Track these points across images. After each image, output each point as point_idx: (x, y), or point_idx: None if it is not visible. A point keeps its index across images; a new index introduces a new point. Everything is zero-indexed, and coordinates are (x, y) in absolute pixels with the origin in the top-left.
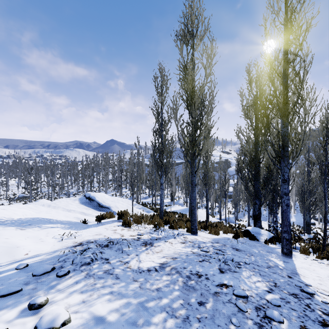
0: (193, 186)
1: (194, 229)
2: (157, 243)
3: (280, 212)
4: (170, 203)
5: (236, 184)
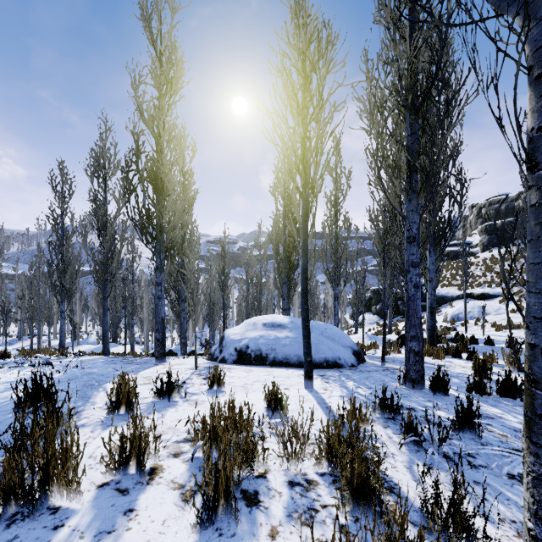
0: (105, 311)
1: (106, 351)
2: (69, 358)
3: None
4: (70, 345)
5: None
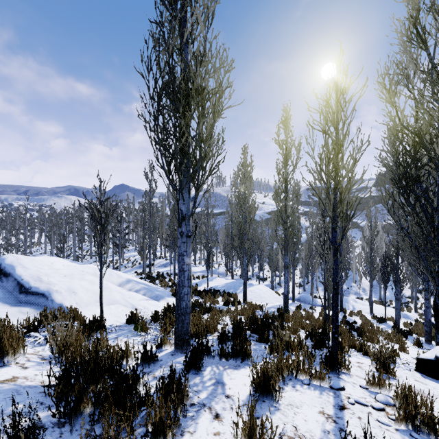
0: None
1: None
2: None
3: (364, 281)
4: (205, 273)
5: (310, 240)
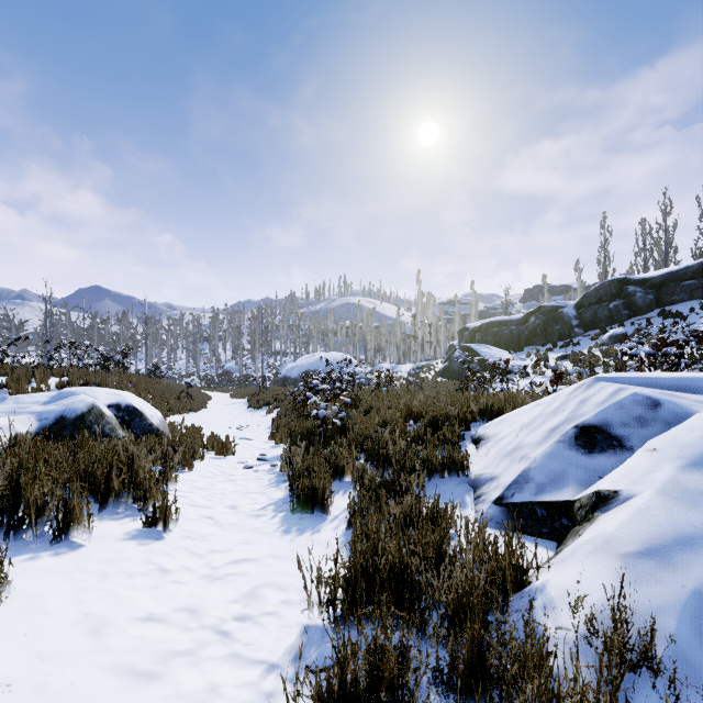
0: None
1: None
2: None
3: None
4: None
5: None
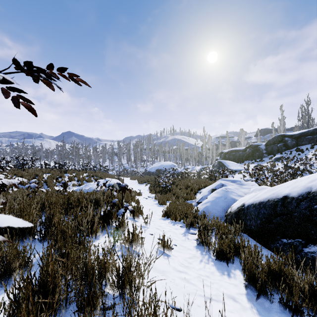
0: None
1: None
2: None
3: None
4: None
5: None
